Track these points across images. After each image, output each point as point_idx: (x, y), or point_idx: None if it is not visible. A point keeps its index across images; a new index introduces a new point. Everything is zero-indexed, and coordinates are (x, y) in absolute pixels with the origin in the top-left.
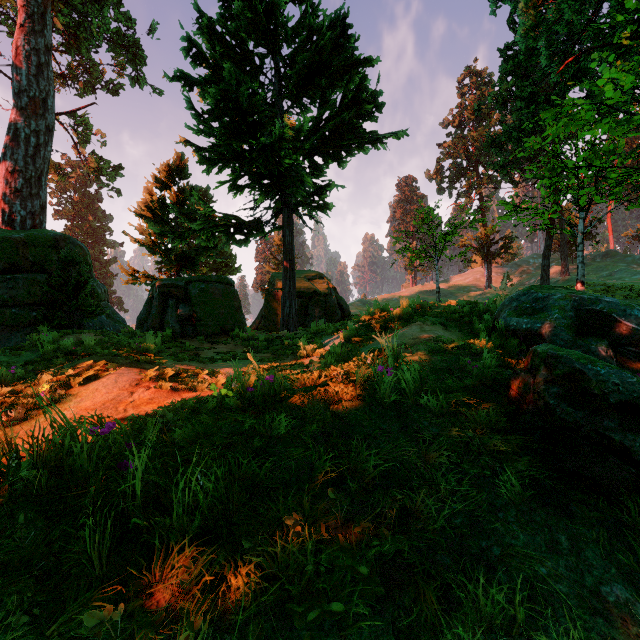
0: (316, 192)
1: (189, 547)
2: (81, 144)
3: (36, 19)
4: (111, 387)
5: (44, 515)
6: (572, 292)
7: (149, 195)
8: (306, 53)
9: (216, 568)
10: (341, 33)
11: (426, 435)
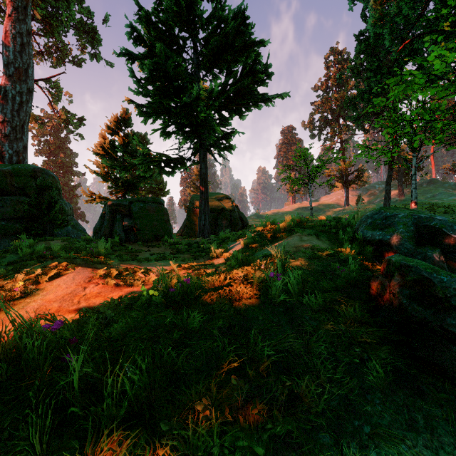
0: (223, 137)
1: (117, 429)
2: (54, 102)
3: (20, 11)
4: (69, 283)
5: (1, 400)
6: (412, 212)
7: (103, 139)
8: (216, 36)
9: (138, 450)
10: (241, 22)
11: (307, 328)
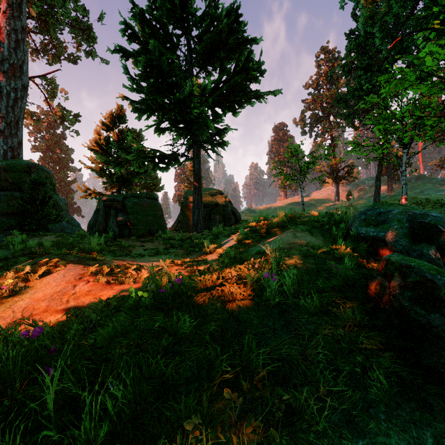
0: (217, 133)
1: None
2: (50, 98)
3: (15, 8)
4: (60, 281)
5: None
6: (406, 208)
7: (98, 135)
8: (209, 34)
9: None
10: (234, 20)
11: (304, 332)
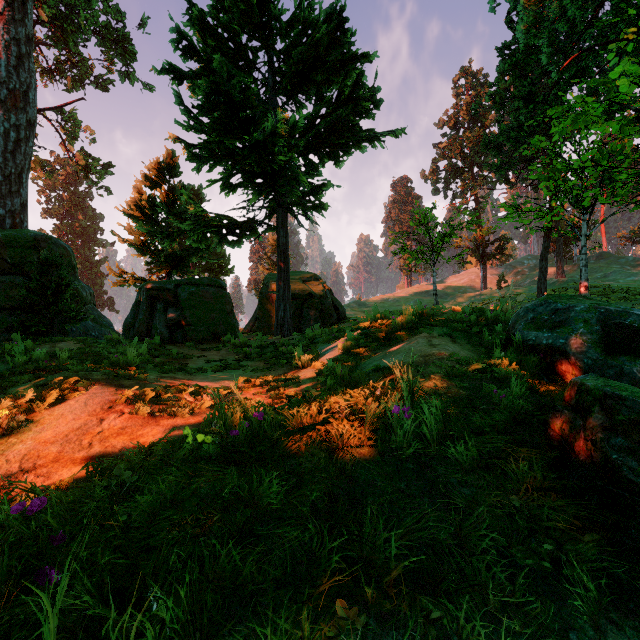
0: (311, 192)
1: None
2: (69, 141)
3: (16, 7)
4: (79, 412)
5: None
6: (596, 303)
7: (138, 194)
8: (301, 47)
9: None
10: (337, 27)
11: (457, 501)
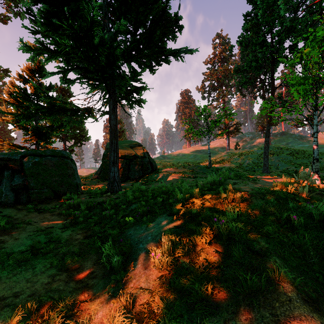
0: (134, 90)
1: None
2: None
3: None
4: None
5: None
6: None
7: (12, 86)
8: None
9: None
10: None
11: None
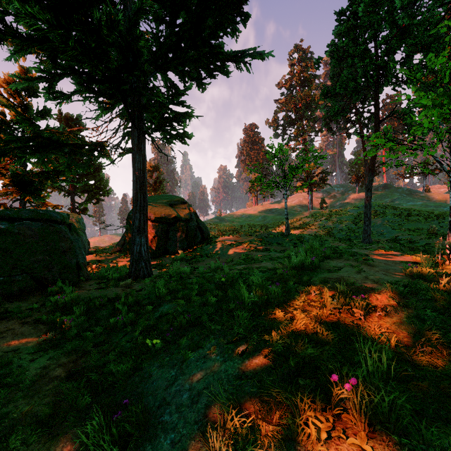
0: (174, 118)
1: None
2: None
3: None
4: None
5: None
6: None
7: None
8: None
9: None
10: None
11: None
